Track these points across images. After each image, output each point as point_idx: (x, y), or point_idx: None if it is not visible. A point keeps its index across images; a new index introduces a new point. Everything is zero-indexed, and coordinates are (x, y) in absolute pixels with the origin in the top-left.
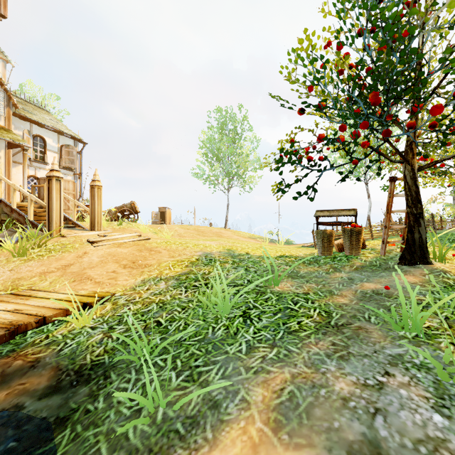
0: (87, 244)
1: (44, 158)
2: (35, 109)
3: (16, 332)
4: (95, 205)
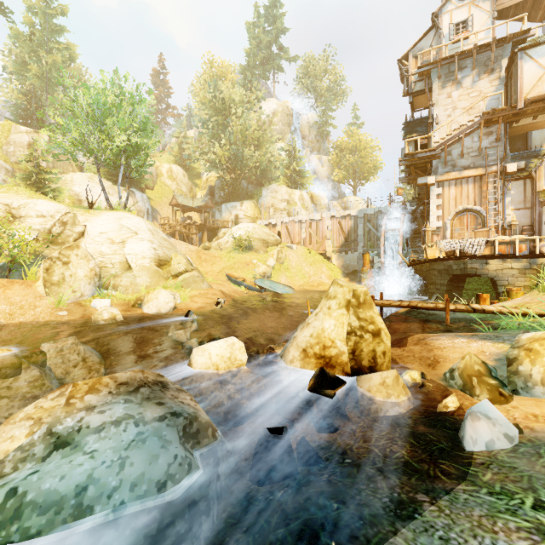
0: None
1: None
2: None
3: (489, 313)
4: None
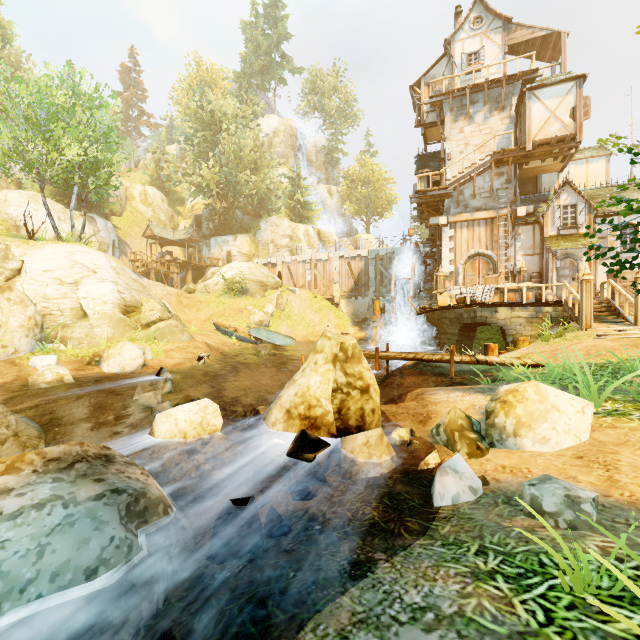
0: (592, 337)
1: (634, 245)
2: (636, 190)
3: (492, 364)
4: (637, 299)
